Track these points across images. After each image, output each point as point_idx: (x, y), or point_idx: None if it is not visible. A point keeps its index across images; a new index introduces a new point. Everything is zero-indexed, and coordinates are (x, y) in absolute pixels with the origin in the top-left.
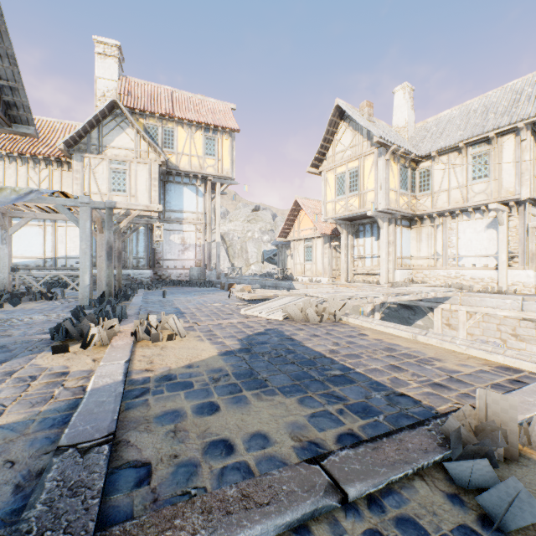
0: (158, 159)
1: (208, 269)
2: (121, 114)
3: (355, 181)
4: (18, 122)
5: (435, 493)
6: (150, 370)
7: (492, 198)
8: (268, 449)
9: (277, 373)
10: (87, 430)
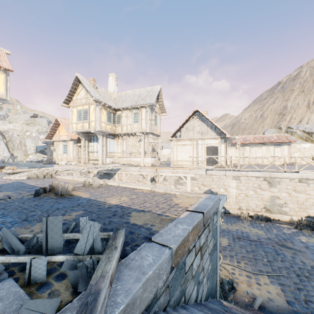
0: None
1: None
2: None
3: (86, 115)
4: None
5: (32, 196)
6: None
7: (139, 130)
8: None
9: (8, 189)
10: None
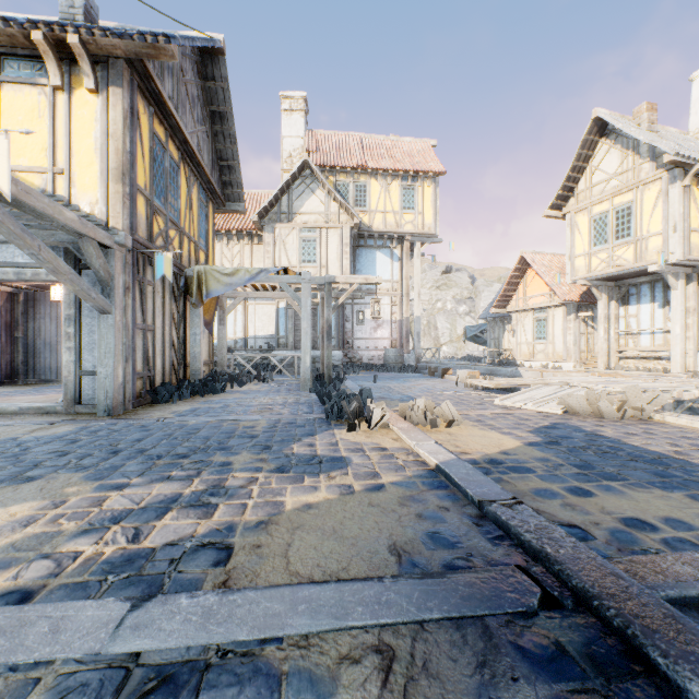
0: (350, 221)
1: (405, 350)
2: (310, 174)
3: (626, 222)
4: (230, 201)
5: None
6: (466, 453)
7: None
8: (698, 532)
9: (625, 468)
10: (486, 492)
